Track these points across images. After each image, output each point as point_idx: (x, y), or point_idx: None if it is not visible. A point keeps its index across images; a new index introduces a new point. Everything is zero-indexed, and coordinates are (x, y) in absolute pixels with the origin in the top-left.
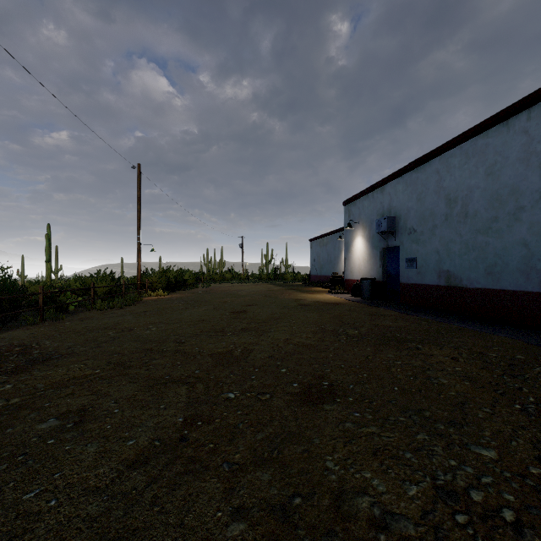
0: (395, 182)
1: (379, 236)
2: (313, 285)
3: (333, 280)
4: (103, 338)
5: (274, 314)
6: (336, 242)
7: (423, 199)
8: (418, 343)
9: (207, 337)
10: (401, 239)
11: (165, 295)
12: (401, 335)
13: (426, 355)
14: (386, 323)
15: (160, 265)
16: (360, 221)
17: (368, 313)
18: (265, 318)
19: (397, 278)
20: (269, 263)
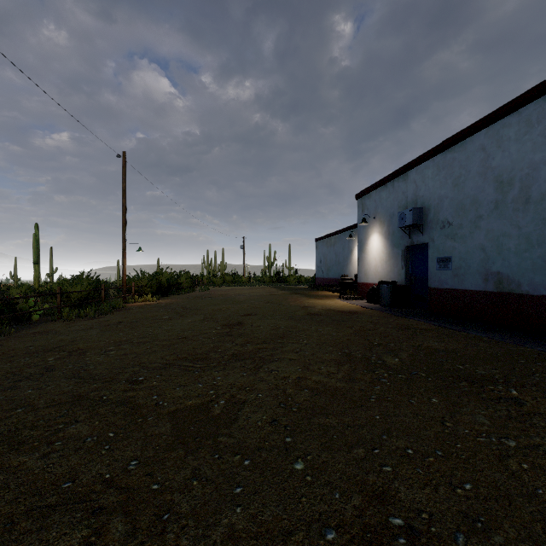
0: (422, 166)
1: (402, 232)
2: (319, 288)
3: (343, 283)
4: (32, 369)
5: (278, 329)
6: (346, 241)
7: (461, 185)
8: (506, 386)
9: (179, 371)
10: (431, 235)
11: (154, 300)
12: (465, 366)
13: (544, 418)
14: (431, 343)
15: (158, 268)
16: (377, 215)
17: (396, 326)
18: (265, 335)
19: (425, 282)
20: (271, 265)
